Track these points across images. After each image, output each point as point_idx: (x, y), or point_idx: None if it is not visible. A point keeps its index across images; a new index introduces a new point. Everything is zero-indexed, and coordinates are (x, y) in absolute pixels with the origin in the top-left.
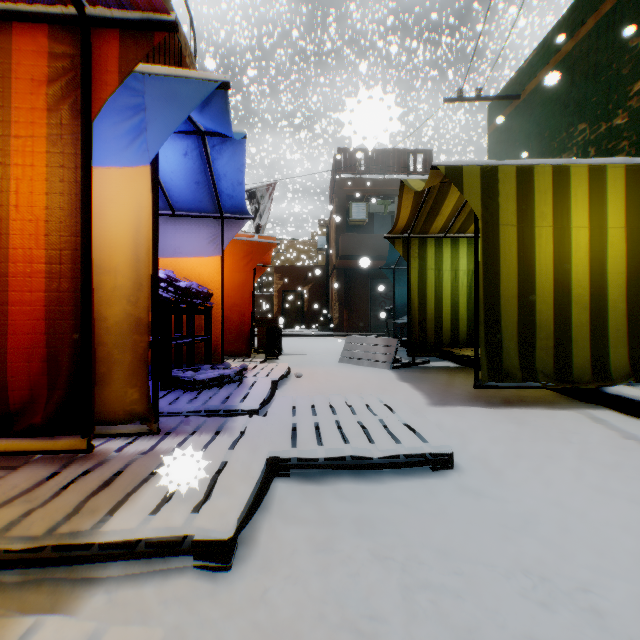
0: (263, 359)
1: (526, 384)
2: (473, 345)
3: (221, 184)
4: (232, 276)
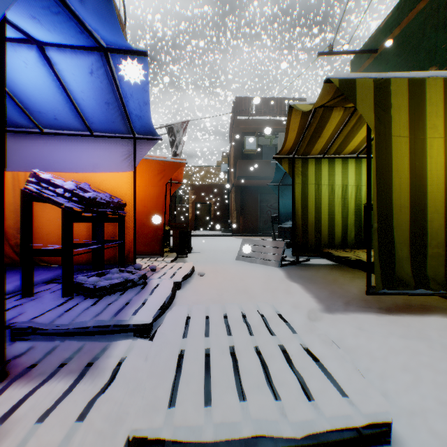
0: (173, 258)
1: (418, 291)
2: (346, 246)
3: (129, 105)
4: (148, 190)
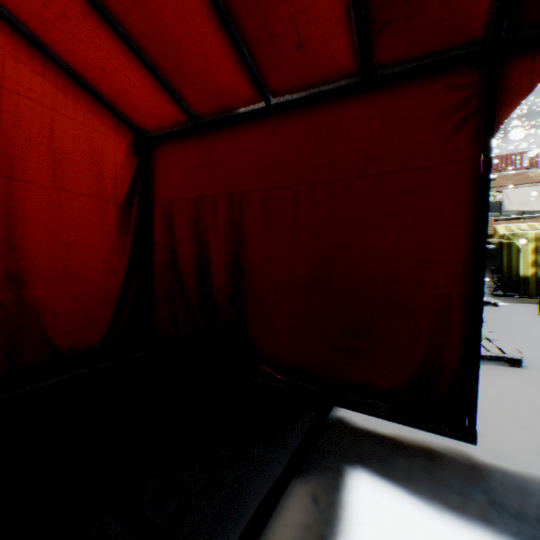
0: None
1: (537, 297)
2: None
3: None
4: None
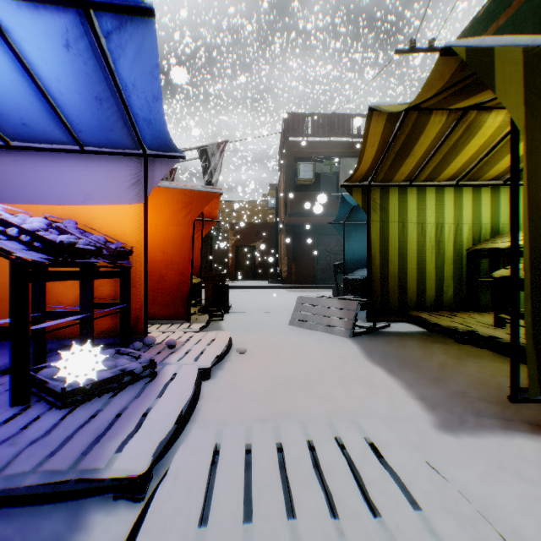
0: (204, 324)
1: None
2: (441, 308)
3: (132, 102)
4: (168, 230)
